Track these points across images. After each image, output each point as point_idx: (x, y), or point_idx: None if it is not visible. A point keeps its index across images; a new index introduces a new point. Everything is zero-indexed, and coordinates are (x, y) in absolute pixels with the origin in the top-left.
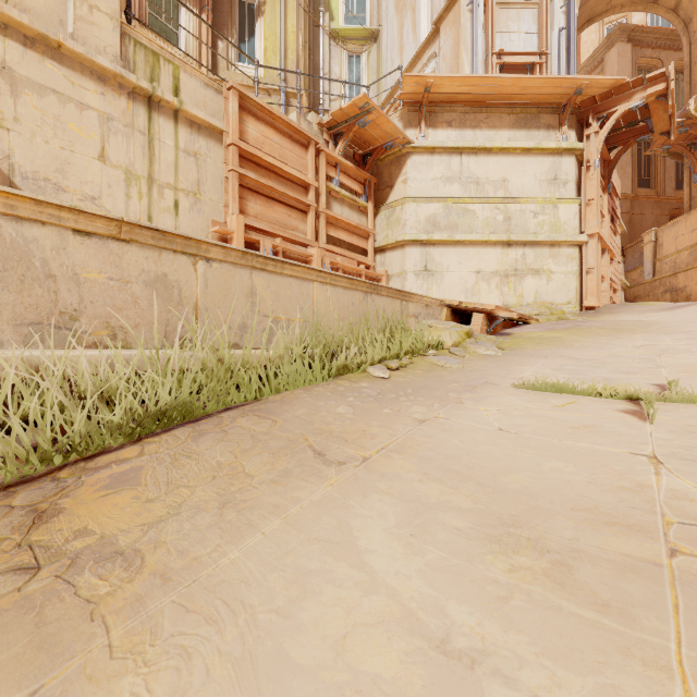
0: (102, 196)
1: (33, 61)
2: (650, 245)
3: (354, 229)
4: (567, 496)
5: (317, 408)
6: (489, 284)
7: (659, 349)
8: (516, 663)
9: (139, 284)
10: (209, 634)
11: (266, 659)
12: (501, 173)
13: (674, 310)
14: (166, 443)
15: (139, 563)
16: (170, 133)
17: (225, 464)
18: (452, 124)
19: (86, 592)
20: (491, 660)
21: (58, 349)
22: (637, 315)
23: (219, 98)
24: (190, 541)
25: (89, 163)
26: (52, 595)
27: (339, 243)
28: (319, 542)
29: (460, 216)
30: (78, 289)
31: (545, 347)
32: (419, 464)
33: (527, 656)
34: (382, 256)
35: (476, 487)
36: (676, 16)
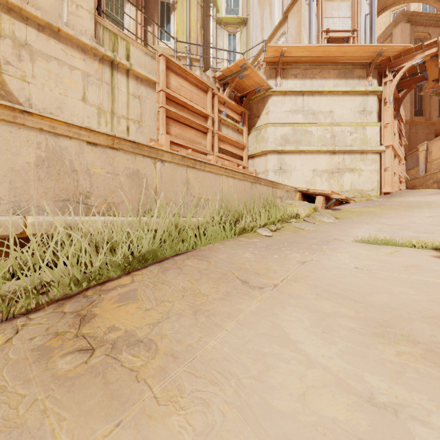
0: (84, 123)
1: (43, 40)
2: (423, 153)
3: (235, 143)
4: (417, 308)
5: (233, 254)
6: (321, 178)
7: None
8: (425, 412)
9: (124, 176)
10: (215, 391)
11: (258, 407)
12: (329, 107)
13: None
14: (146, 275)
15: (155, 347)
16: (124, 84)
17: (187, 288)
18: (297, 76)
19: (128, 365)
20: (407, 410)
21: (78, 216)
22: (419, 197)
23: (153, 62)
24: (181, 334)
25: (76, 103)
26: (108, 366)
27: (225, 152)
28: (265, 336)
29: (302, 134)
30: (90, 179)
31: (365, 217)
32: (311, 289)
33: (430, 407)
34: (252, 160)
35: (354, 303)
36: None
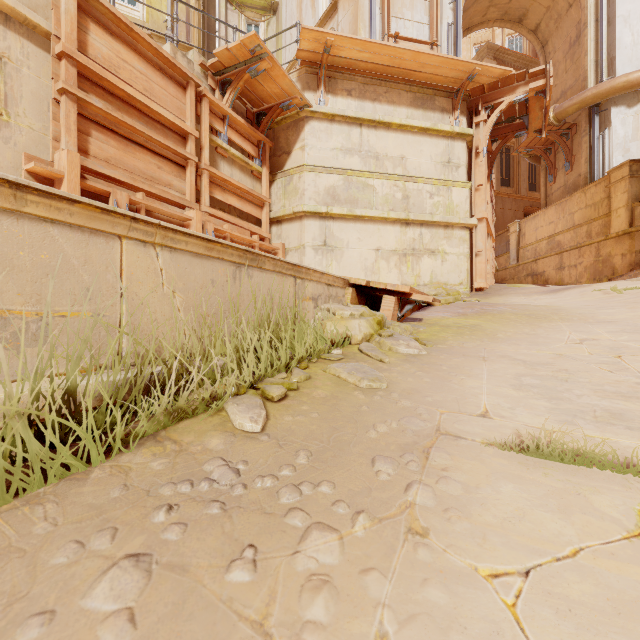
0: None
1: None
2: (515, 234)
3: (246, 194)
4: None
5: None
6: (388, 263)
7: (607, 346)
8: None
9: None
10: None
11: None
12: (400, 150)
13: (557, 294)
14: None
15: None
16: None
17: None
18: (352, 93)
19: None
20: None
21: None
22: (525, 297)
23: None
24: None
25: None
26: None
27: (228, 209)
28: None
29: (360, 190)
30: None
31: (470, 340)
32: None
33: None
34: (279, 228)
35: None
36: (536, 38)
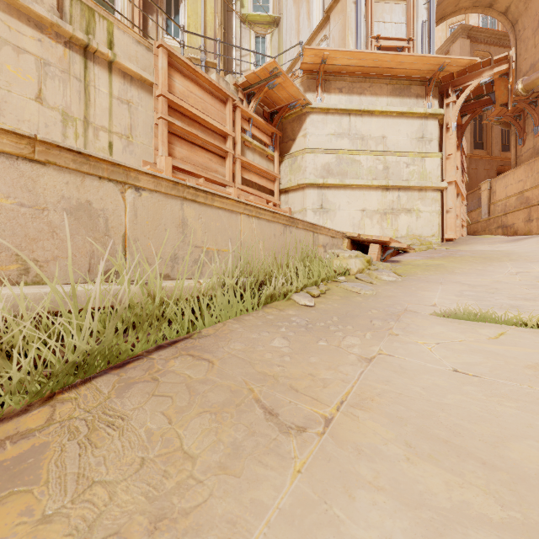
0: (39, 134)
1: None
2: (486, 192)
3: (263, 173)
4: None
5: (254, 344)
6: (372, 220)
7: (534, 275)
8: None
9: (58, 212)
10: None
11: None
12: (381, 131)
13: (517, 242)
14: (83, 401)
15: None
16: (104, 81)
17: (157, 435)
18: (342, 91)
19: None
20: None
21: None
22: (488, 245)
23: (149, 55)
24: None
25: (26, 103)
26: None
27: (251, 184)
28: None
29: (349, 165)
30: None
31: (434, 274)
32: (393, 427)
33: None
34: (286, 196)
35: (484, 470)
36: (506, 18)
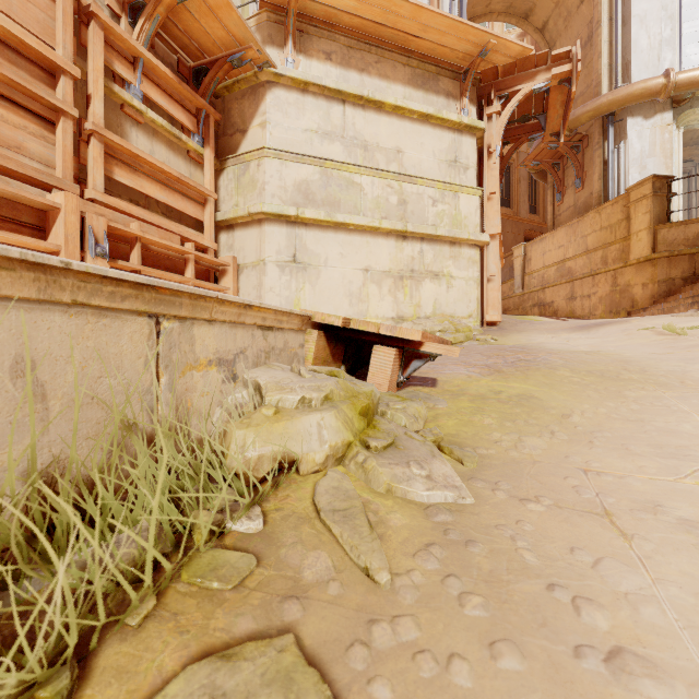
0: None
1: None
2: (520, 259)
3: (176, 183)
4: None
5: None
6: (380, 288)
7: None
8: None
9: None
10: None
11: None
12: (395, 141)
13: (592, 332)
14: None
15: None
16: None
17: None
18: (332, 57)
19: None
20: None
21: None
22: (552, 335)
23: None
24: None
25: None
26: None
27: (145, 201)
28: None
29: (342, 188)
30: None
31: (539, 440)
32: None
33: None
34: (230, 235)
35: None
36: (543, 38)
